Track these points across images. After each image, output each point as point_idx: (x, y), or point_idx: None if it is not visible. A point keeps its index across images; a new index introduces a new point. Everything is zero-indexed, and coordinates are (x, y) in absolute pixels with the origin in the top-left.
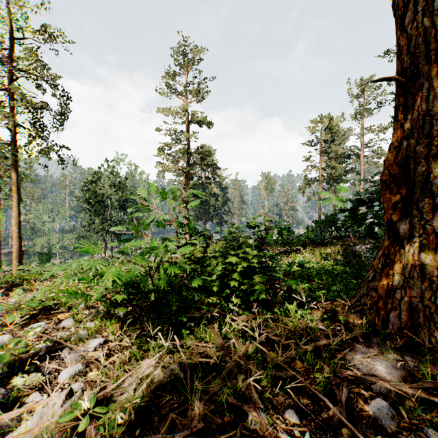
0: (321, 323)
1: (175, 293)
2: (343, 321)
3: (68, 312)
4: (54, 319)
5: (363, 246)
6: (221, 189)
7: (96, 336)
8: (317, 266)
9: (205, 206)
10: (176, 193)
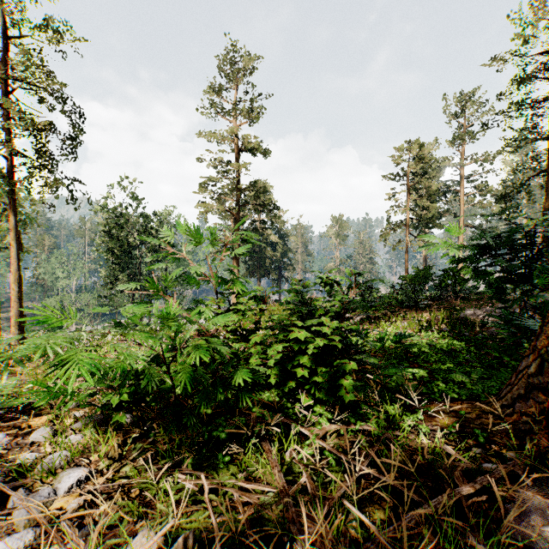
0: (444, 439)
1: (204, 399)
2: (483, 438)
3: (49, 413)
4: (23, 428)
5: (474, 311)
6: (280, 237)
7: (79, 461)
8: (417, 340)
9: (260, 258)
10: (214, 234)
